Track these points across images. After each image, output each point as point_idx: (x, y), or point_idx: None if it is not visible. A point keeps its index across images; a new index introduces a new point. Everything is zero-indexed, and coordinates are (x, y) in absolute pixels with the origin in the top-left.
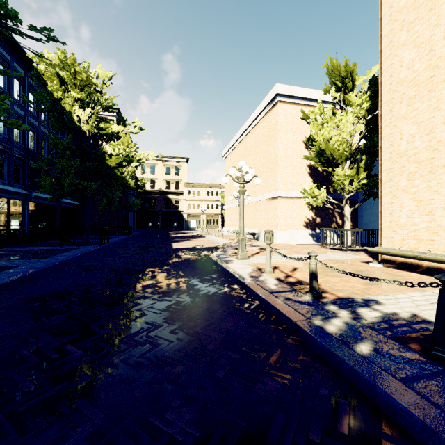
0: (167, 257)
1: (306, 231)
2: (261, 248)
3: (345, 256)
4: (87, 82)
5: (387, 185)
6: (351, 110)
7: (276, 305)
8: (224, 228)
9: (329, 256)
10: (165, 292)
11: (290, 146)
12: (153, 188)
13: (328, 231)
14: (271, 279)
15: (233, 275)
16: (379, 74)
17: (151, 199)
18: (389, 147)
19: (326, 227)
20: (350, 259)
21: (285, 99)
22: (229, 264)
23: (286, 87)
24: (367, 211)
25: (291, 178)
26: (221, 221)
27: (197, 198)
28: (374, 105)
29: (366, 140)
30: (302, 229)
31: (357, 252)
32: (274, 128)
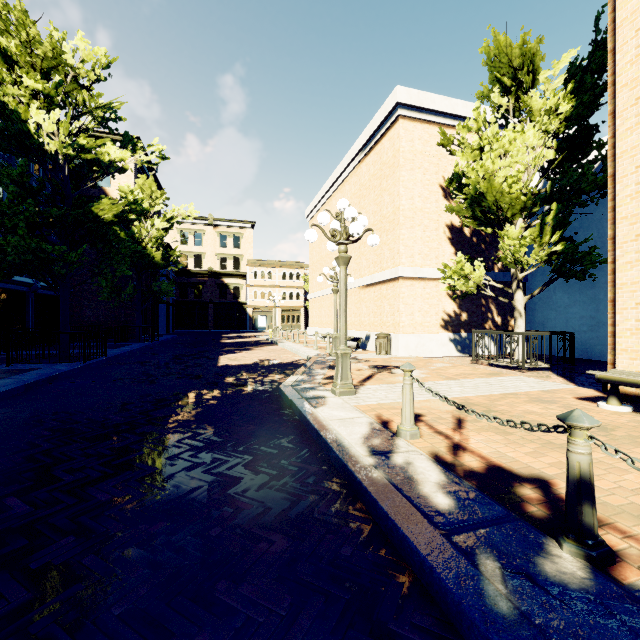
0: (199, 387)
1: (446, 334)
2: (374, 366)
3: (535, 385)
4: (54, 61)
5: (631, 248)
6: (537, 119)
7: (499, 634)
8: (308, 329)
9: (506, 383)
10: (142, 516)
11: (420, 192)
12: (199, 267)
13: (480, 335)
14: (423, 463)
15: (328, 446)
16: (610, 34)
17: (197, 285)
18: (635, 171)
19: (477, 327)
20: (548, 390)
21: (411, 112)
22: (319, 409)
23: (412, 92)
24: (542, 302)
25: (421, 246)
26: (304, 318)
27: (267, 283)
28: (579, 108)
29: (555, 178)
30: (438, 332)
31: (541, 372)
32: (393, 162)
